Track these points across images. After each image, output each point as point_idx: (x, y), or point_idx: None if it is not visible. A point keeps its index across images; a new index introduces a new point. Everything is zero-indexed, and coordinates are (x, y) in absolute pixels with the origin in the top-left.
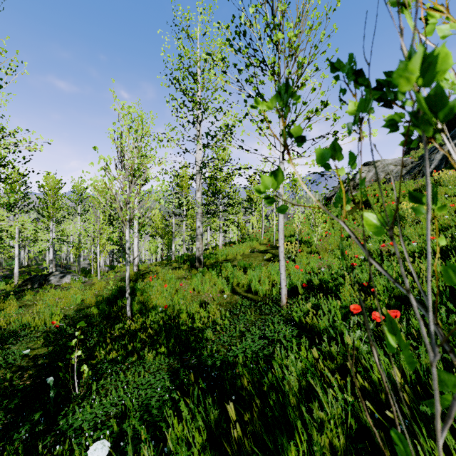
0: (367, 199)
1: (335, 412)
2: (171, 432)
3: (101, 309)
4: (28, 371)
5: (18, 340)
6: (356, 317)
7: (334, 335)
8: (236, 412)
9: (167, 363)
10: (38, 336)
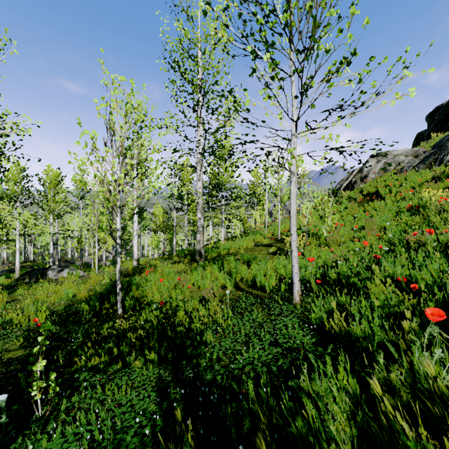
0: (377, 191)
1: None
2: None
3: (91, 305)
4: None
5: None
6: (436, 328)
7: (395, 354)
8: None
9: (156, 375)
10: (18, 335)
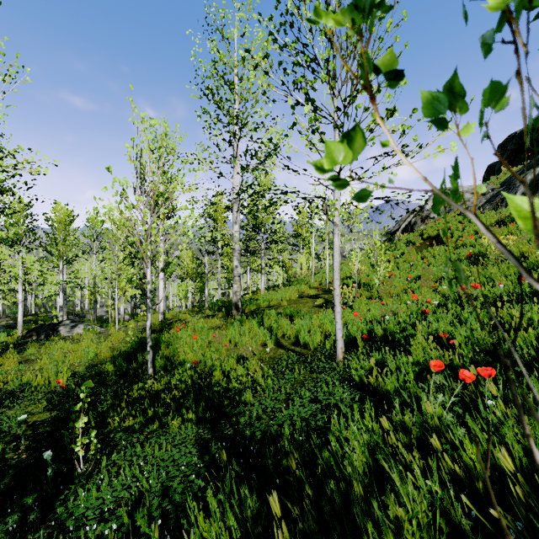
0: (438, 234)
1: (420, 511)
2: (195, 530)
3: (117, 365)
4: (25, 442)
5: (15, 403)
6: (438, 377)
7: (408, 400)
8: (282, 500)
9: (196, 433)
10: (40, 398)
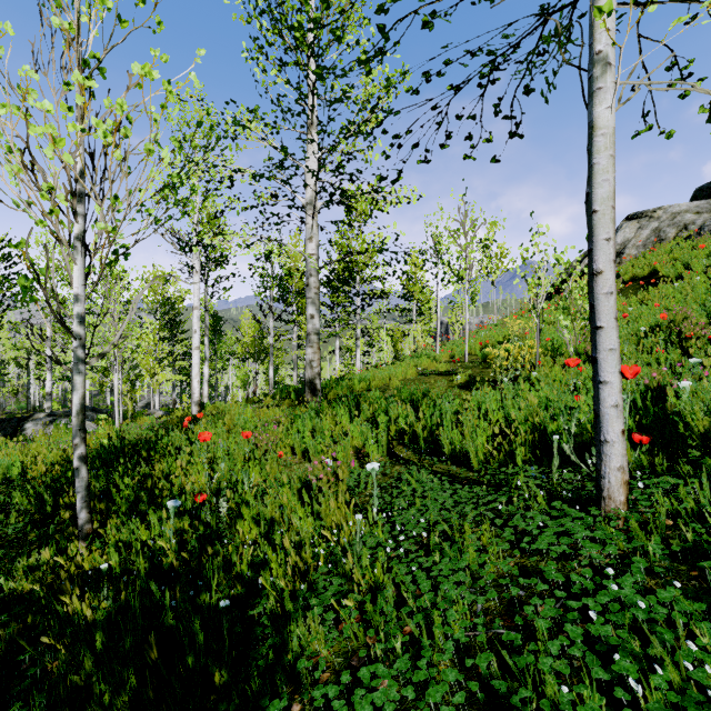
0: (653, 272)
1: None
2: None
3: (34, 499)
4: None
5: None
6: None
7: None
8: None
9: None
10: None
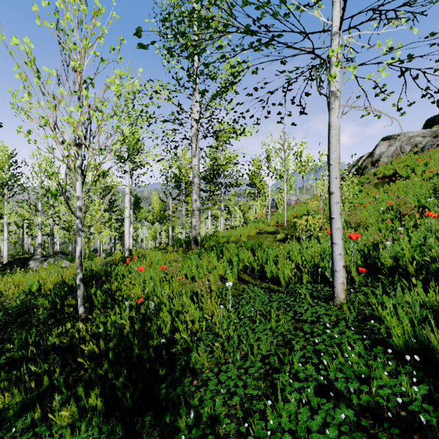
0: (395, 173)
1: None
2: None
3: (51, 301)
4: None
5: None
6: None
7: None
8: None
9: None
10: None
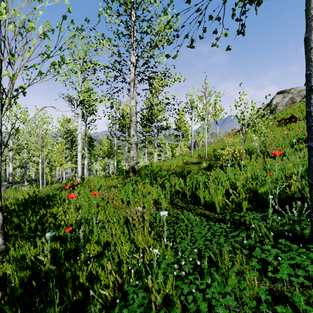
0: (292, 116)
1: None
2: None
3: None
4: None
5: None
6: None
7: None
8: None
9: None
10: None
